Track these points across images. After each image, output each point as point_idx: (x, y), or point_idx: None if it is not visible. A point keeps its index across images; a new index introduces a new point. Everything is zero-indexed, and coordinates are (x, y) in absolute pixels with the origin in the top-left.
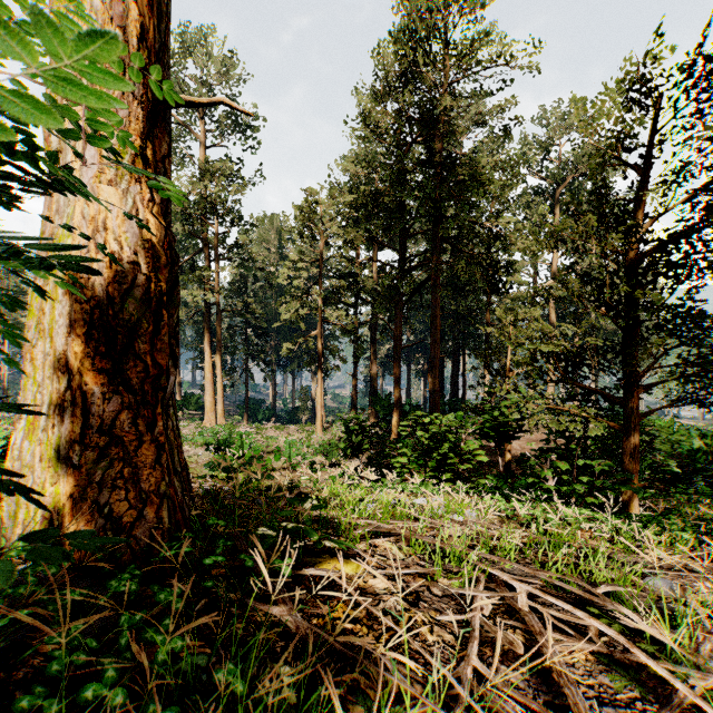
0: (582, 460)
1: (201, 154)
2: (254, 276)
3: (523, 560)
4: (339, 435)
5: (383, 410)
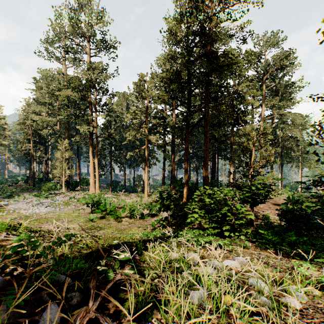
0: None
1: (87, 59)
2: (114, 121)
3: None
4: (156, 198)
5: (178, 186)
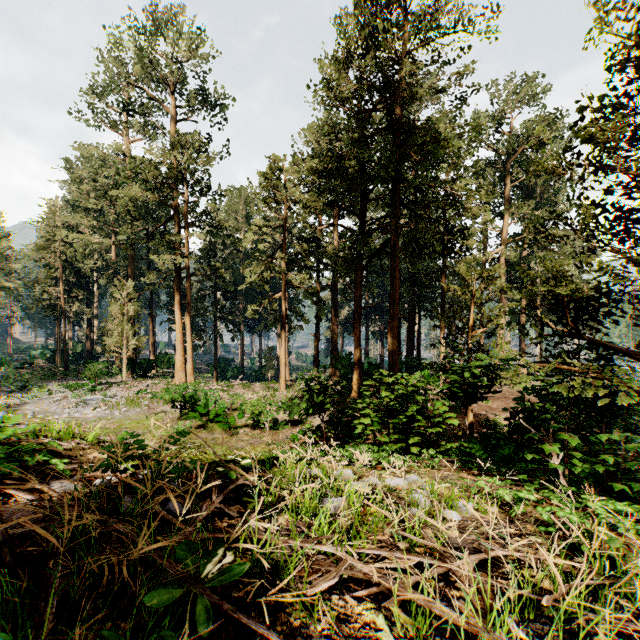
0: (604, 435)
1: (171, 126)
2: (223, 243)
3: (598, 633)
4: (301, 392)
5: (344, 368)
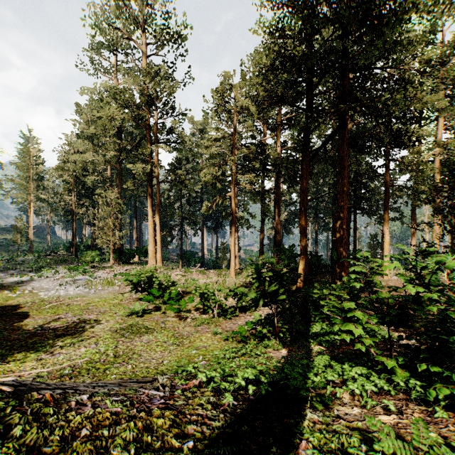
0: None
1: (144, 63)
2: (186, 159)
3: None
4: (249, 279)
5: (287, 259)
